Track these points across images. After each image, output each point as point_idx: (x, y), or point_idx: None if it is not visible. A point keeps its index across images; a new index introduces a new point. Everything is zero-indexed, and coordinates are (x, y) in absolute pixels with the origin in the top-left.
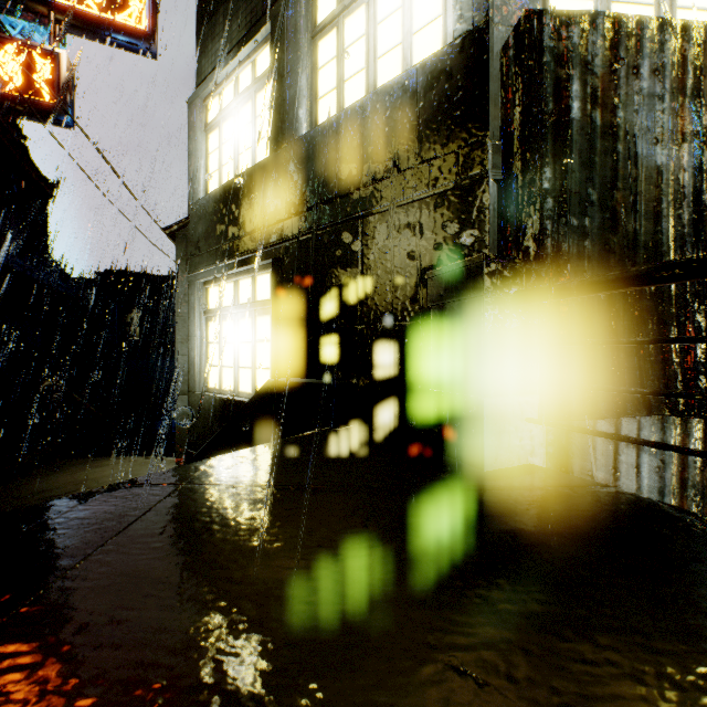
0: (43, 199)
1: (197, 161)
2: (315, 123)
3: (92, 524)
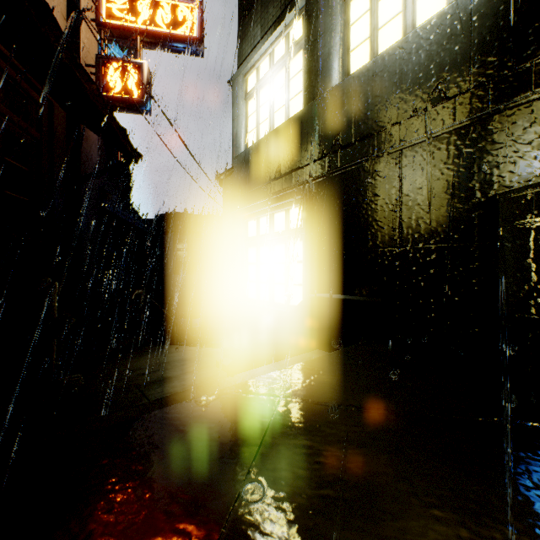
0: (127, 168)
1: (239, 124)
2: (347, 73)
3: (225, 438)
